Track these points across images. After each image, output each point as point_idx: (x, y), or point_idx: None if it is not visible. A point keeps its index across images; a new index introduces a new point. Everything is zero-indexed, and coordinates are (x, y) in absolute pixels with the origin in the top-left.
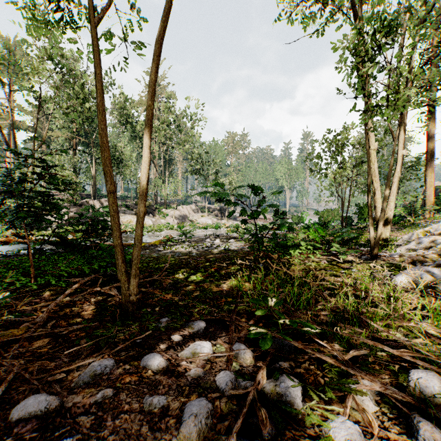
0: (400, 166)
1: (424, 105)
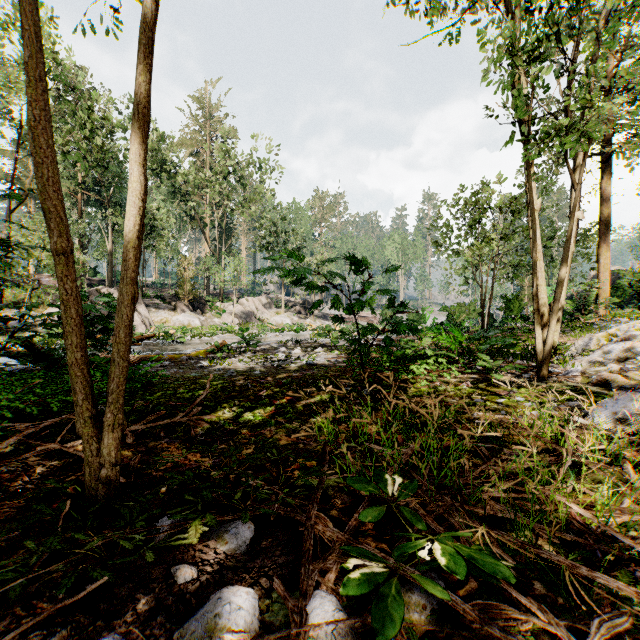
0: (573, 236)
1: (596, 154)
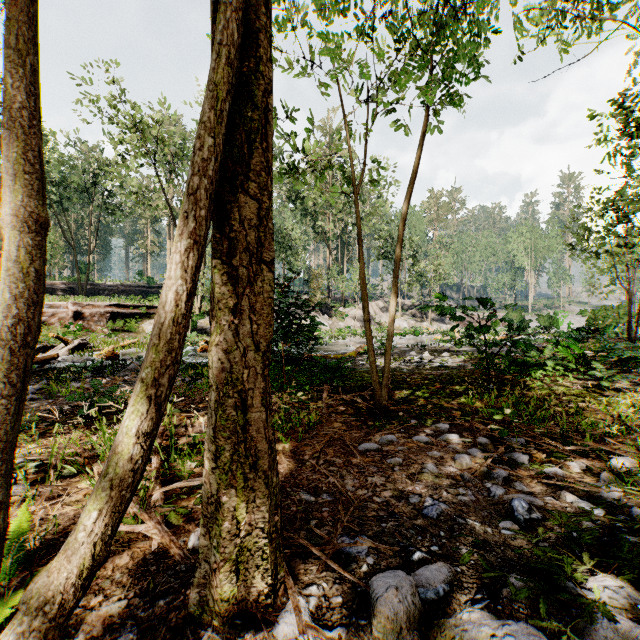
0: None
1: None
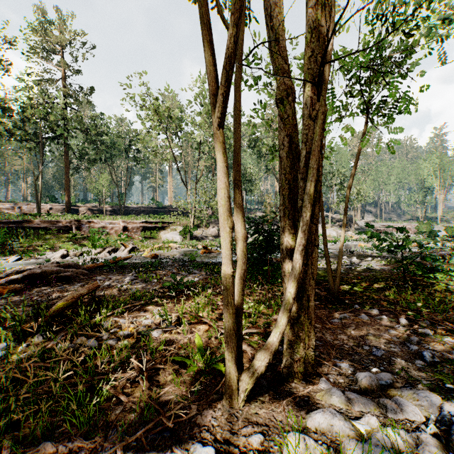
0: None
1: None
